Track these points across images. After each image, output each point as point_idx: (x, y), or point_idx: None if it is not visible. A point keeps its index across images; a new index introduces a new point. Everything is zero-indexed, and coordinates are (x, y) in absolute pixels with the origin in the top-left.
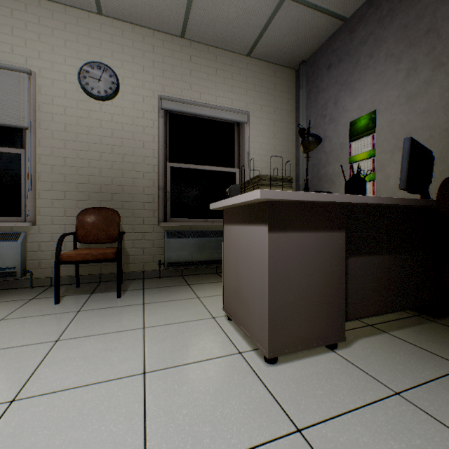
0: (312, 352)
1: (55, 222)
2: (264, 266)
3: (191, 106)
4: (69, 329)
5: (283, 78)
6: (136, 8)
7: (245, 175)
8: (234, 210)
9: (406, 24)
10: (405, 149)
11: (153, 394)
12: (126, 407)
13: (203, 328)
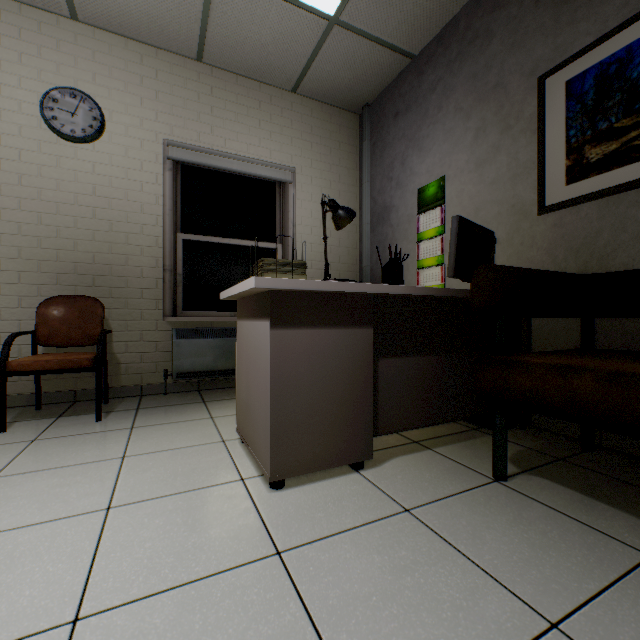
0: (332, 474)
1: (3, 315)
2: (267, 370)
3: (212, 157)
4: (14, 463)
5: (342, 125)
6: (129, 16)
7: (290, 252)
8: (245, 300)
9: (475, 73)
10: (453, 230)
11: (114, 530)
12: (74, 545)
13: (204, 454)
